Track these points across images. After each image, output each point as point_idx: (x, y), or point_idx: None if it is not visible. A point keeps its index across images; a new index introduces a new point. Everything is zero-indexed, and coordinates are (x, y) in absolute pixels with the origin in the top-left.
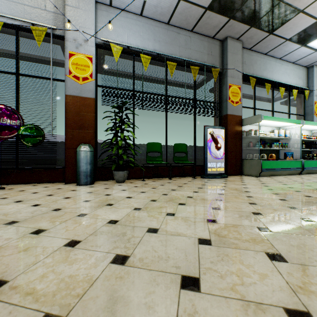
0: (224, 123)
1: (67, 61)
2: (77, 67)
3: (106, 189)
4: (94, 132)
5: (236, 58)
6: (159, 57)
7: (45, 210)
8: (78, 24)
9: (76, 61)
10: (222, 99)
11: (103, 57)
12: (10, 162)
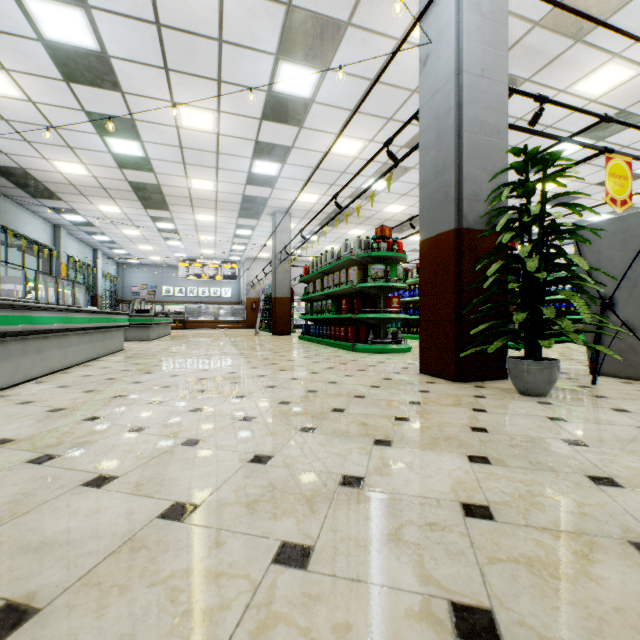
0: None
1: None
2: None
3: None
4: None
5: None
6: None
7: None
8: None
9: None
10: None
11: None
12: None
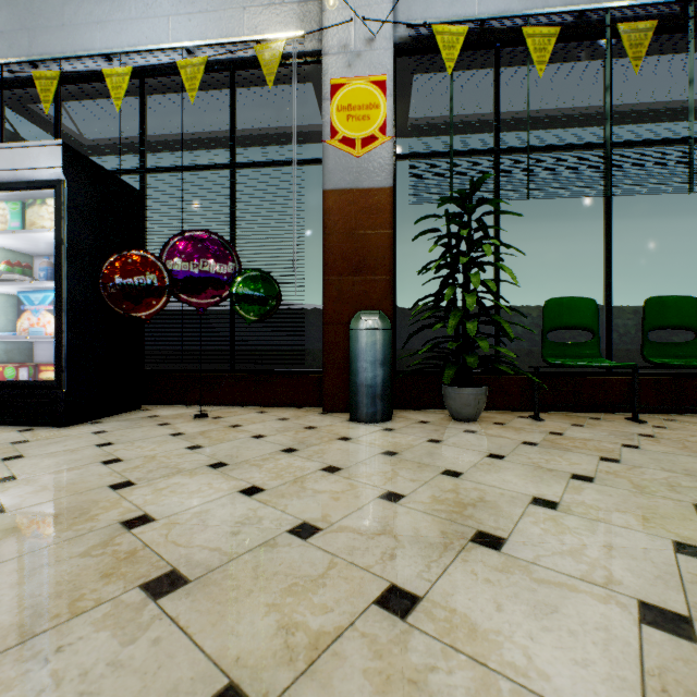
0: None
1: (326, 107)
2: (348, 114)
3: (433, 444)
4: (390, 280)
5: None
6: (584, 24)
7: (270, 523)
8: (351, 3)
9: (346, 101)
10: None
11: (409, 82)
12: (221, 356)
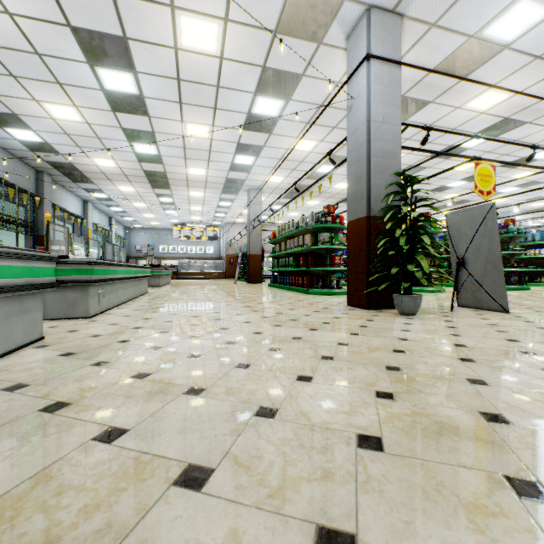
0: (40, 242)
1: None
2: None
3: None
4: None
5: (49, 190)
6: None
7: None
8: None
9: None
10: (38, 221)
11: None
12: None
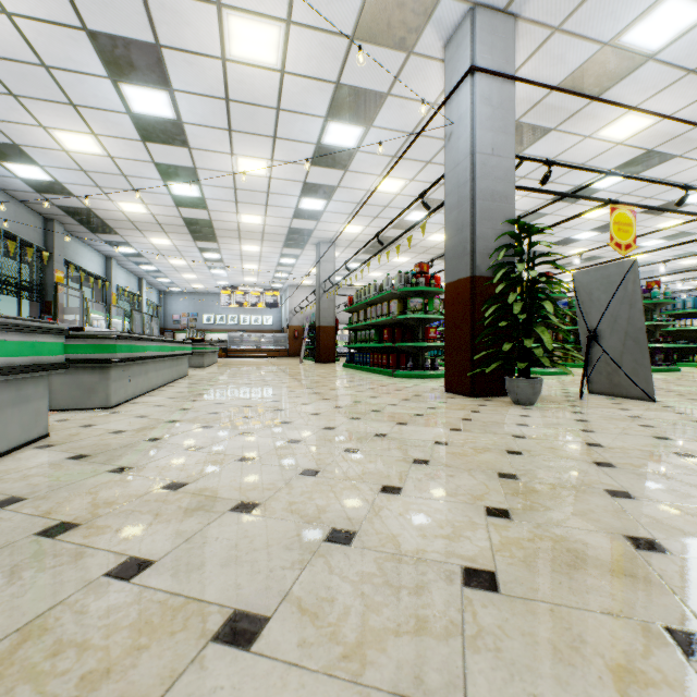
0: (49, 310)
1: None
2: None
3: None
4: None
5: (61, 243)
6: None
7: None
8: None
9: None
10: (47, 283)
11: None
12: None
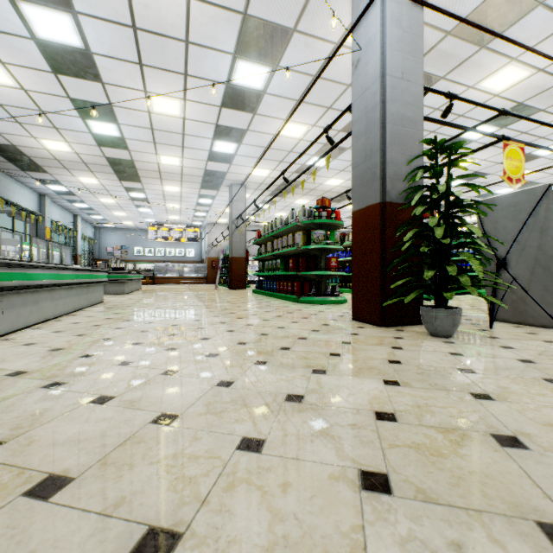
0: None
1: None
2: None
3: None
4: None
5: None
6: None
7: None
8: None
9: None
10: None
11: None
12: None
